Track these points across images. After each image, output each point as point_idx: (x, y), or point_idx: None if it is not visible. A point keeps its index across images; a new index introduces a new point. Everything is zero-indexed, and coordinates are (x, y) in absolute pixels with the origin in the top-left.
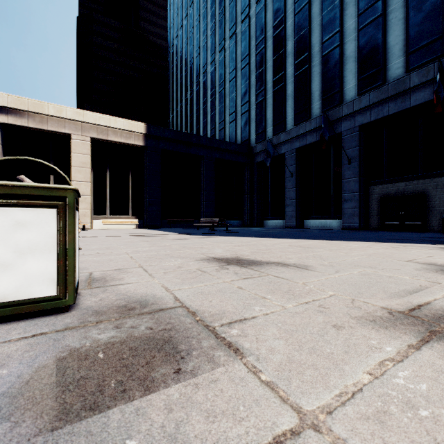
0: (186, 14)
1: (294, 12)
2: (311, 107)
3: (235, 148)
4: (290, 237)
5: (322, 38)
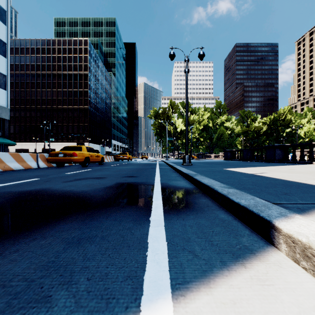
0: None
1: None
2: None
3: None
4: None
5: None
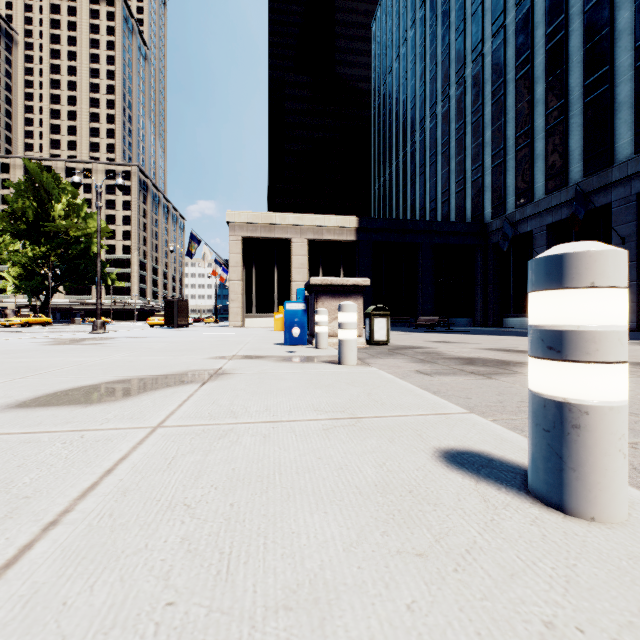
0: (397, 54)
1: (544, 48)
2: (568, 170)
3: (462, 229)
4: (508, 335)
5: (583, 80)
